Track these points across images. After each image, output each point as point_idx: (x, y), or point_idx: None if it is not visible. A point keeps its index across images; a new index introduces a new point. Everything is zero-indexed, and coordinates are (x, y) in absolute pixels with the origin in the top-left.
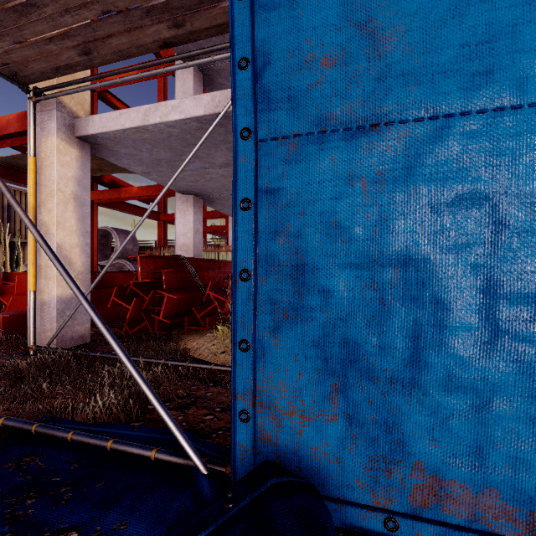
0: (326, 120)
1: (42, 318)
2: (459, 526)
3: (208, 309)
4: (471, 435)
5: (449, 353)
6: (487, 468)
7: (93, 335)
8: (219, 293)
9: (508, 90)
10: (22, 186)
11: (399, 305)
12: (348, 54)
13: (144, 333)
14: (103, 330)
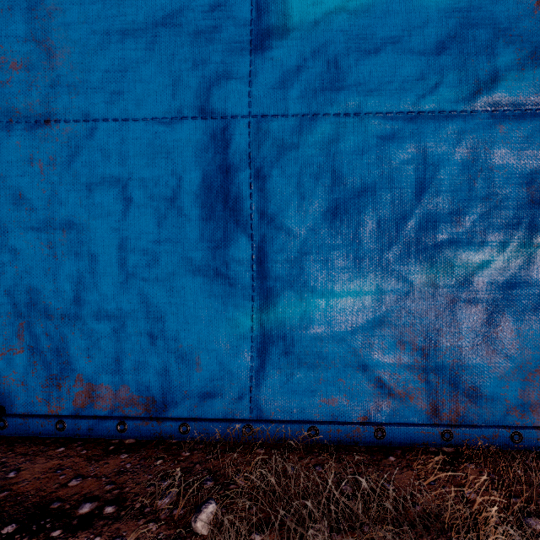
0: (13, 112)
1: None
2: (105, 416)
3: None
4: (112, 350)
5: (98, 292)
6: (121, 371)
7: None
8: None
9: (133, 106)
10: None
11: (66, 258)
12: (30, 62)
13: None
14: None
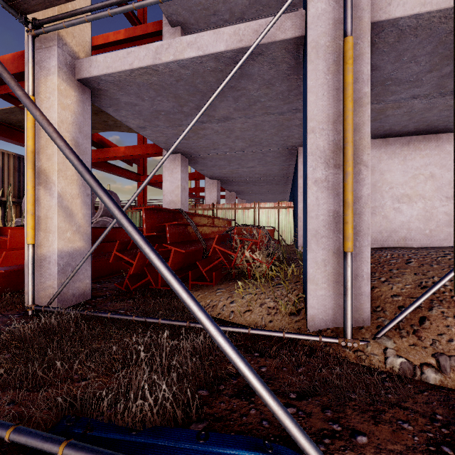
0: None
1: (41, 274)
2: None
3: (213, 263)
4: None
5: None
6: None
7: (91, 291)
8: (224, 247)
9: None
10: (12, 143)
11: None
12: None
13: (144, 288)
14: (190, 303)
